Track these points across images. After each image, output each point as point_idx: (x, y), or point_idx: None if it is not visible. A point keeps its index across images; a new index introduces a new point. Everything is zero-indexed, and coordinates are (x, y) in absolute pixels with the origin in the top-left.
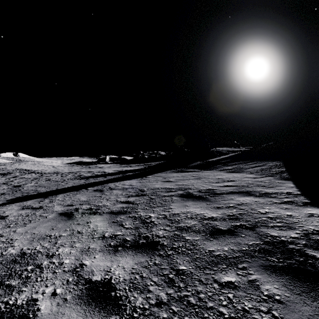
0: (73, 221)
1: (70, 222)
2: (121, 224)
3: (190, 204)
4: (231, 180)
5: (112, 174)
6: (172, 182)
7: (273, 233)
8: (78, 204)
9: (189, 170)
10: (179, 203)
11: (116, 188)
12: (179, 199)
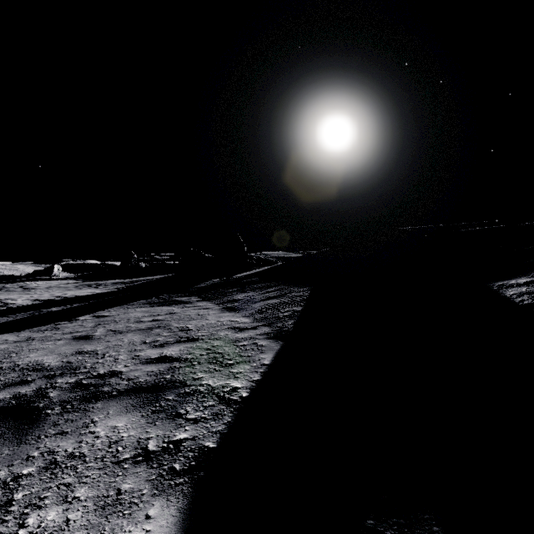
0: None
1: None
2: None
3: None
4: (194, 337)
5: (12, 311)
6: (86, 340)
7: None
8: None
9: (181, 298)
10: None
11: None
12: None
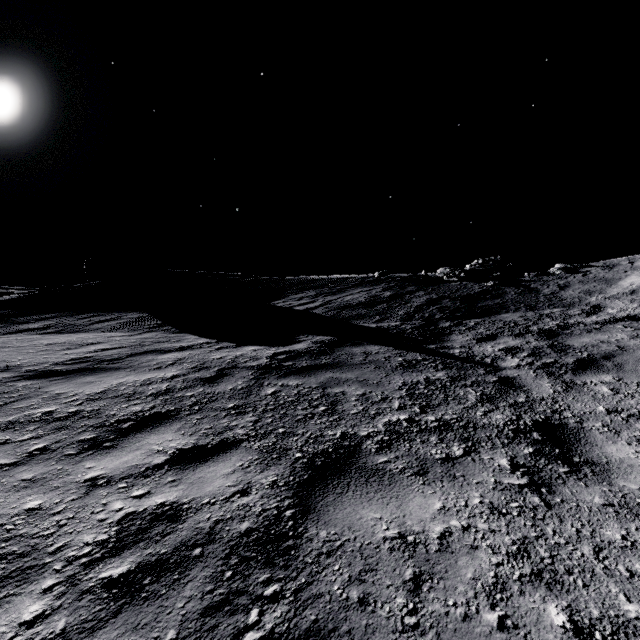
0: None
1: None
2: None
3: (94, 379)
4: (94, 343)
5: None
6: None
7: (254, 364)
8: None
9: None
10: (60, 384)
11: None
12: (42, 382)
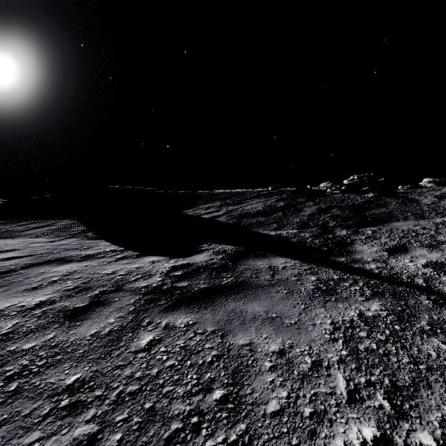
0: None
1: None
2: None
3: None
4: (9, 250)
5: None
6: None
7: (143, 284)
8: None
9: None
10: None
11: None
12: None
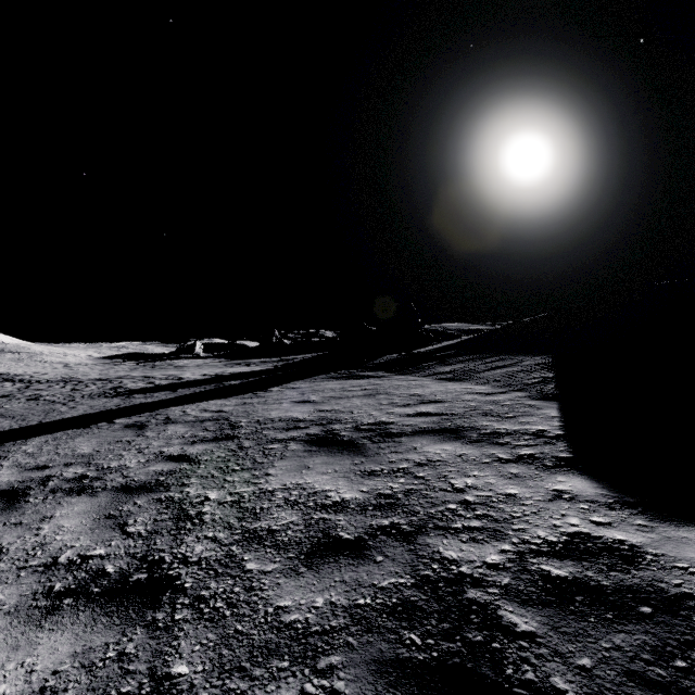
0: (12, 514)
1: (1, 519)
2: (125, 521)
3: (316, 463)
4: (437, 400)
5: (195, 383)
6: (312, 403)
7: (451, 551)
8: (61, 465)
9: (366, 373)
10: (294, 459)
11: (181, 420)
12: (300, 450)
